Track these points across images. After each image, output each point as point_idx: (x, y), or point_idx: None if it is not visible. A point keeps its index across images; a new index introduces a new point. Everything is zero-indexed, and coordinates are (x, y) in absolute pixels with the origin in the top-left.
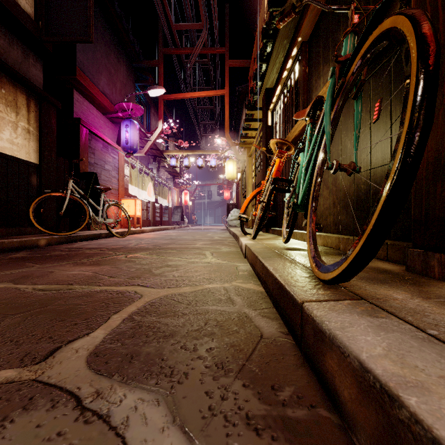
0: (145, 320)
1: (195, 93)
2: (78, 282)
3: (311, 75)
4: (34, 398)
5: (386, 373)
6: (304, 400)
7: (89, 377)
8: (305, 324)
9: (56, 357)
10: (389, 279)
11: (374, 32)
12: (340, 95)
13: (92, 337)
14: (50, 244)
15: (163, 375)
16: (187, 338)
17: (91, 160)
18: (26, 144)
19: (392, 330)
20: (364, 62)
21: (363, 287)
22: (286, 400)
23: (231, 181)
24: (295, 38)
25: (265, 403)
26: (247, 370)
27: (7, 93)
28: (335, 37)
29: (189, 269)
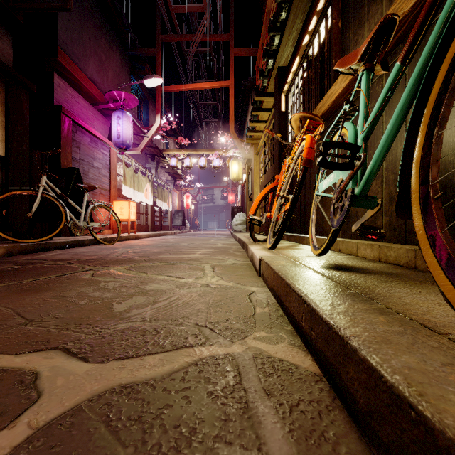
0: None
1: (197, 84)
2: None
3: (346, 28)
4: None
5: None
6: None
7: None
8: None
9: None
10: None
11: None
12: None
13: None
14: (10, 254)
15: None
16: None
17: (76, 156)
18: None
19: None
20: None
21: None
22: None
23: (236, 184)
24: None
25: None
26: None
27: None
28: None
29: (174, 300)
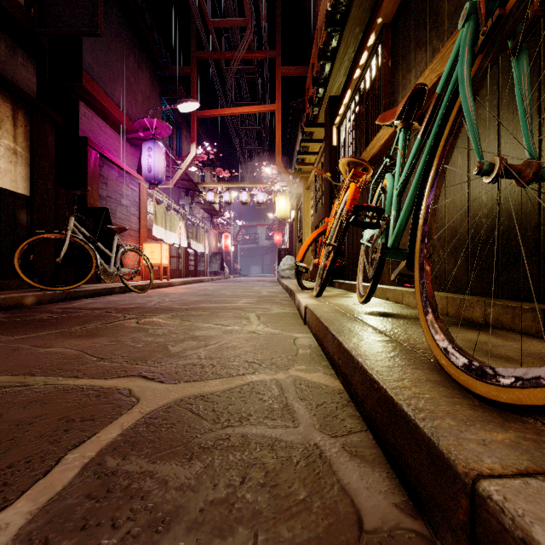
0: (126, 469)
1: (238, 109)
2: (45, 370)
3: (395, 69)
4: None
5: None
6: None
7: None
8: (492, 544)
9: None
10: None
11: None
12: (484, 50)
13: None
14: (41, 302)
15: None
16: (200, 531)
17: (102, 193)
18: (12, 170)
19: None
20: None
21: None
22: None
23: (284, 221)
24: (374, 20)
25: None
26: None
27: None
28: (435, 8)
29: (224, 344)
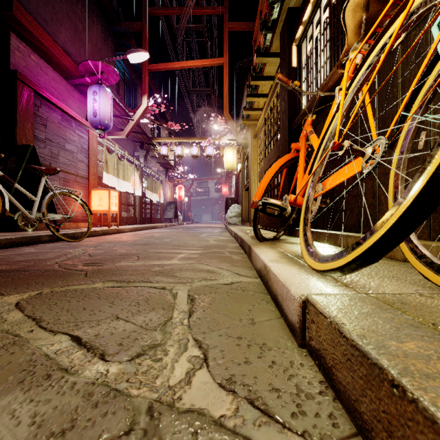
0: None
1: (187, 62)
2: None
3: None
4: None
5: None
6: None
7: None
8: None
9: None
10: None
11: None
12: None
13: None
14: None
15: None
16: None
17: (40, 135)
18: None
19: None
20: None
21: None
22: None
23: (230, 175)
24: None
25: None
26: None
27: None
28: None
29: None
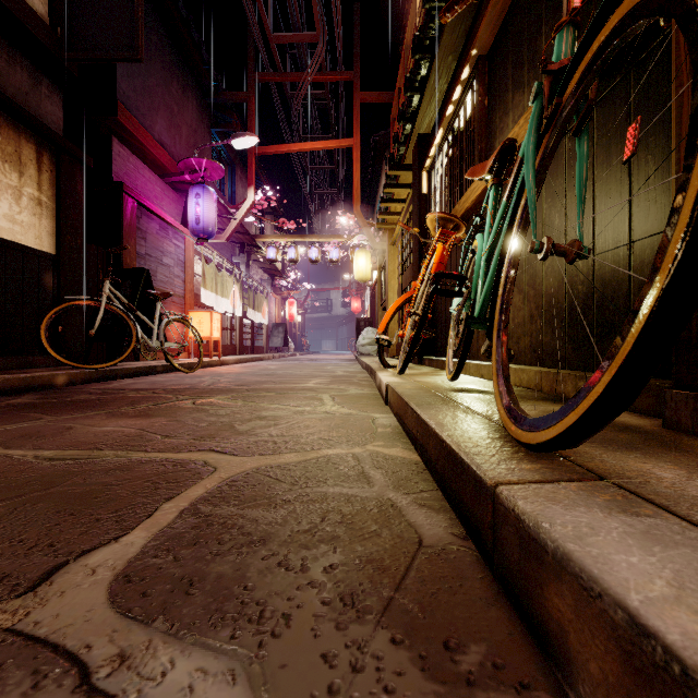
0: (219, 513)
1: (306, 144)
2: (111, 445)
3: (492, 110)
4: (2, 668)
5: (691, 640)
6: (508, 673)
7: (109, 624)
8: (501, 524)
9: (55, 584)
10: (639, 441)
11: (618, 9)
12: (550, 129)
13: (123, 544)
14: (73, 383)
15: (244, 620)
16: (290, 546)
17: (141, 250)
18: (36, 224)
19: (674, 542)
20: (598, 65)
21: (598, 456)
22: (474, 673)
23: (363, 284)
24: (467, 51)
25: (434, 679)
26: (397, 609)
27: (5, 141)
28: (533, 46)
29: (295, 423)
